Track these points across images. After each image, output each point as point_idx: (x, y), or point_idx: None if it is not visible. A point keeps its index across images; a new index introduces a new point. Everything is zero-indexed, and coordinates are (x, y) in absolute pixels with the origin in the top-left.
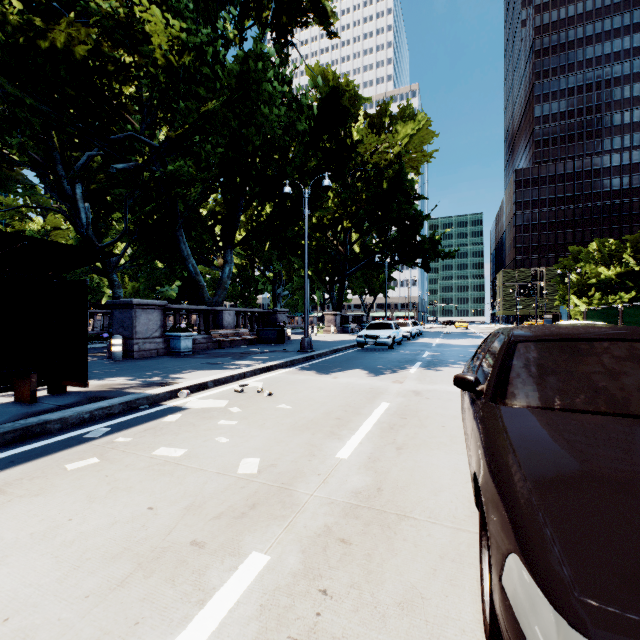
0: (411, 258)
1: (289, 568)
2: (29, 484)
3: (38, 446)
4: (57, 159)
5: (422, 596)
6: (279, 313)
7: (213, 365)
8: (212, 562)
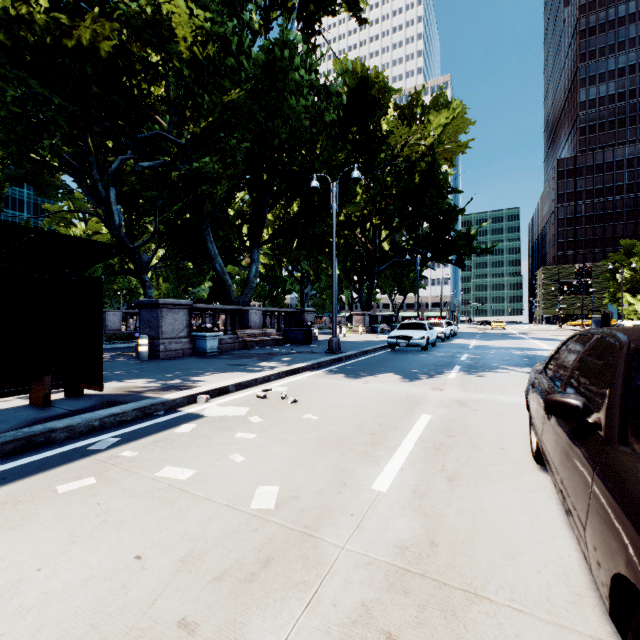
0: (444, 255)
1: None
2: (10, 511)
3: (38, 459)
4: (92, 164)
5: None
6: (306, 313)
7: (237, 367)
8: None
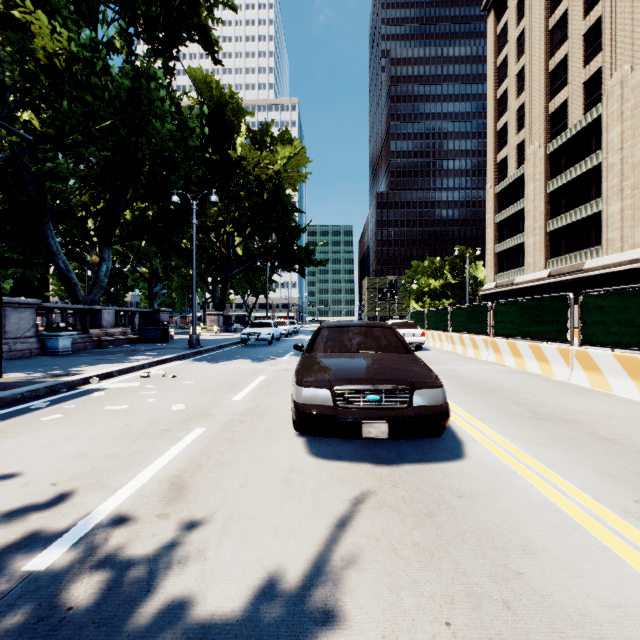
0: (289, 264)
1: (217, 429)
2: (22, 428)
3: None
4: None
5: (274, 427)
6: (162, 313)
7: (107, 360)
8: (178, 432)
